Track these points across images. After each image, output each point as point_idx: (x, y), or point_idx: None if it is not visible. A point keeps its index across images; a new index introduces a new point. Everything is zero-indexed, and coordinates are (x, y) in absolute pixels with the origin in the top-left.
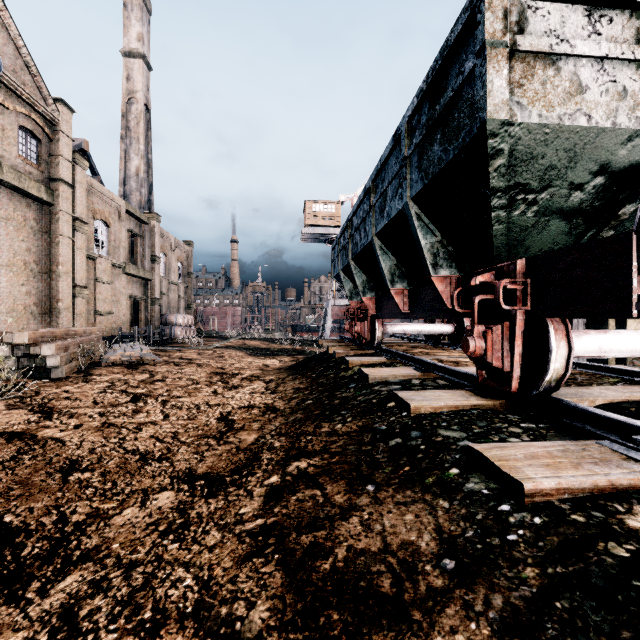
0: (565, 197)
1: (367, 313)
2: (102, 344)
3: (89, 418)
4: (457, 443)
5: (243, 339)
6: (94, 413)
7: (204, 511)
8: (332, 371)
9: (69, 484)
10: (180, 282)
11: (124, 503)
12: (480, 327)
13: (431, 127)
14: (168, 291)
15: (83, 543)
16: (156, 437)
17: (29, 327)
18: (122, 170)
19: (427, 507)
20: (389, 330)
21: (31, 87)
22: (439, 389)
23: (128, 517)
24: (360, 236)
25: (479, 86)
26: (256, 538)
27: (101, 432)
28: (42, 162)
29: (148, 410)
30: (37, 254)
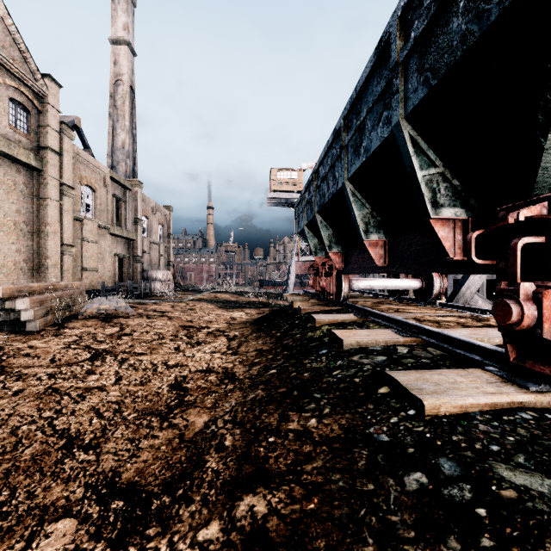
0: None
1: (333, 268)
2: (84, 297)
3: (36, 381)
4: None
5: (215, 292)
6: (44, 374)
7: None
8: (298, 330)
9: None
10: (160, 242)
11: (6, 537)
12: (528, 285)
13: None
14: (150, 250)
15: None
16: (97, 410)
17: (19, 282)
18: (110, 144)
19: None
20: (355, 285)
21: (20, 62)
22: (439, 364)
23: None
24: (328, 185)
25: None
26: None
27: (39, 401)
28: (31, 132)
29: (102, 371)
30: (27, 215)
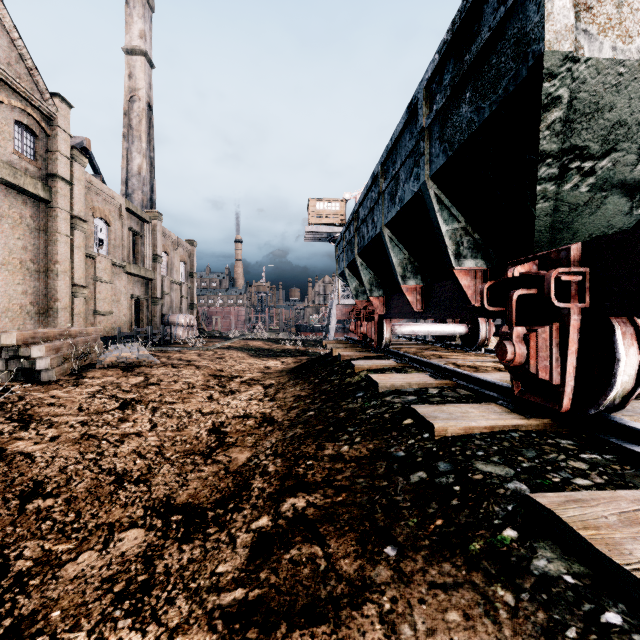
0: (631, 165)
1: (374, 313)
2: (100, 345)
3: (69, 428)
4: (505, 485)
5: (246, 339)
6: (76, 422)
7: (174, 564)
8: (336, 376)
9: (25, 515)
10: (182, 282)
11: (83, 543)
12: (520, 329)
13: (457, 85)
14: (170, 291)
15: (18, 606)
16: (138, 452)
17: (25, 327)
18: (124, 169)
19: (480, 599)
20: (398, 331)
21: (27, 81)
22: (462, 401)
23: (82, 566)
24: (367, 228)
25: (532, 10)
26: (231, 625)
27: (78, 445)
28: (39, 158)
29: (135, 419)
30: (34, 252)
